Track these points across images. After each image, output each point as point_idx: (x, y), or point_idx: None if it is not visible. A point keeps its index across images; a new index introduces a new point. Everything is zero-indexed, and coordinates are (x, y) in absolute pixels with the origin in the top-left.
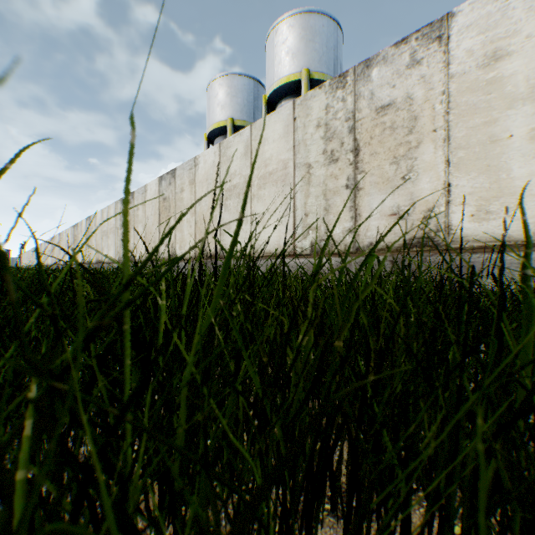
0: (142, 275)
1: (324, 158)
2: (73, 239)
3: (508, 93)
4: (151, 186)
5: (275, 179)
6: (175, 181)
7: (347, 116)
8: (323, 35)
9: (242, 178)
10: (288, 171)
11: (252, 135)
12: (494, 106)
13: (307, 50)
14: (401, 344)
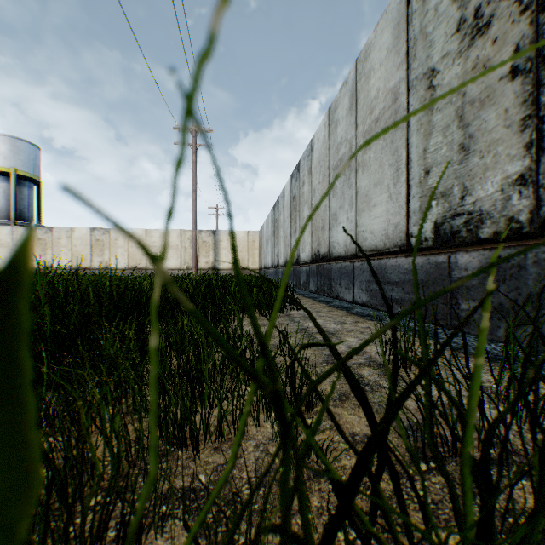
0: None
1: None
2: None
3: (62, 245)
4: None
5: (6, 246)
6: None
7: None
8: (27, 152)
9: None
10: (11, 245)
11: None
12: (61, 246)
13: (16, 158)
14: None
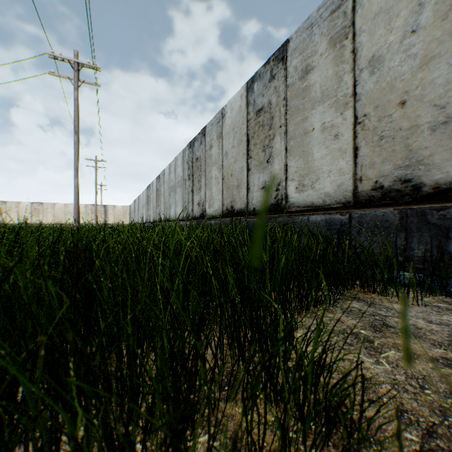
0: None
1: None
2: None
3: (13, 211)
4: None
5: None
6: None
7: None
8: None
9: None
10: None
11: None
12: (12, 212)
13: None
14: None
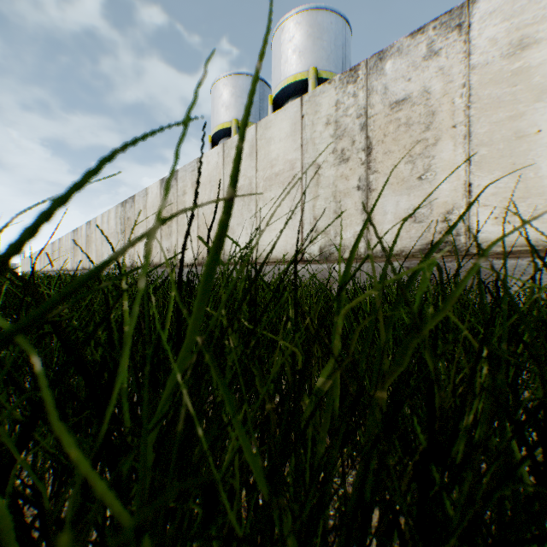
0: (92, 291)
1: (334, 157)
2: (73, 244)
3: (536, 84)
4: (152, 189)
5: (281, 180)
6: (177, 184)
7: (358, 113)
8: (331, 33)
9: (246, 180)
10: (296, 172)
11: (257, 134)
12: (520, 99)
13: (314, 48)
14: (485, 402)
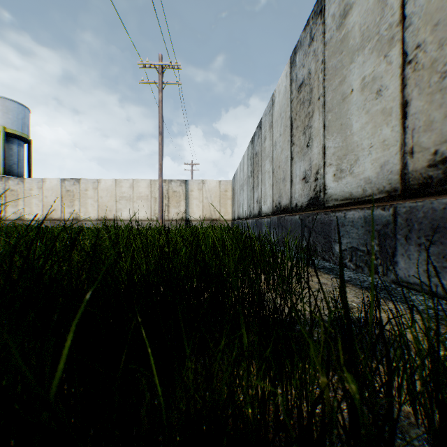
0: None
1: None
2: None
3: (34, 196)
4: None
5: None
6: None
7: (4, 188)
8: (15, 112)
9: None
10: None
11: None
12: (32, 197)
13: (5, 117)
14: None
